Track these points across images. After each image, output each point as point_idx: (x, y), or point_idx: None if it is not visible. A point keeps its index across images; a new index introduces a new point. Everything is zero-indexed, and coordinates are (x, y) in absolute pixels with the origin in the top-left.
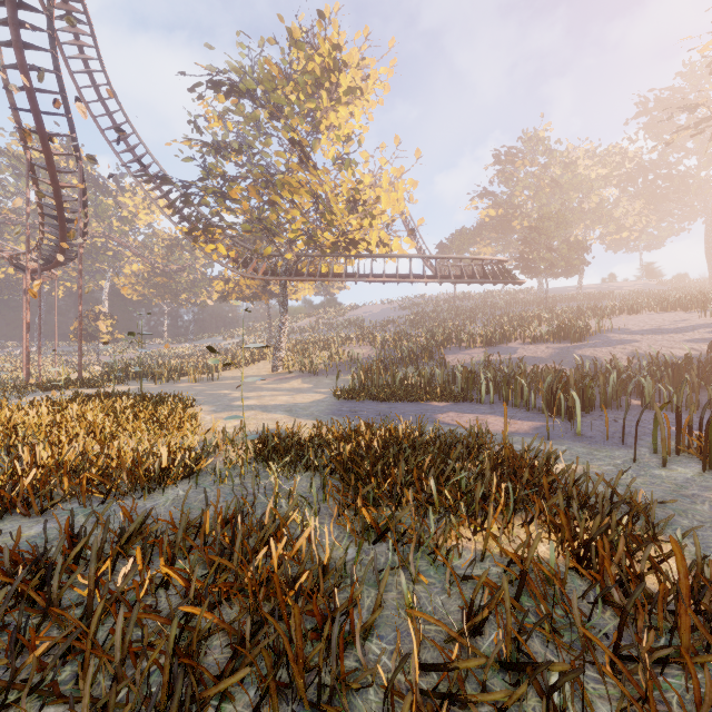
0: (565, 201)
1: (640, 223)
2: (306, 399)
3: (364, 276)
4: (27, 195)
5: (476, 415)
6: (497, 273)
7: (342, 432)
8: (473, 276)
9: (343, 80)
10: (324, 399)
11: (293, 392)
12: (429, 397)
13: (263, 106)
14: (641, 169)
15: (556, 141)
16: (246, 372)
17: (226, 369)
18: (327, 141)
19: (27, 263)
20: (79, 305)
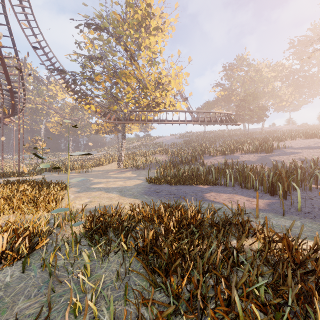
0: (256, 88)
1: (291, 98)
2: (131, 183)
3: (162, 121)
4: None
5: (227, 194)
6: (227, 119)
7: (148, 211)
8: (216, 121)
9: (152, 23)
10: (141, 183)
11: (125, 179)
12: (198, 182)
13: (112, 35)
14: (291, 73)
15: (252, 60)
16: (105, 168)
17: (96, 166)
18: (144, 54)
19: None
20: (18, 134)
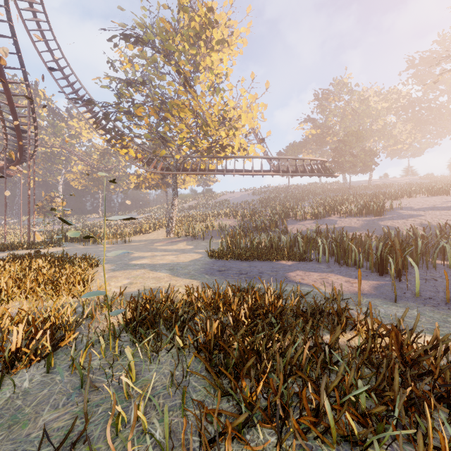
0: (361, 124)
1: (410, 138)
2: (187, 259)
3: (229, 171)
4: None
5: (320, 273)
6: (321, 169)
7: (211, 296)
8: (304, 171)
9: (215, 34)
10: (200, 259)
11: (178, 252)
12: (279, 257)
13: (159, 51)
14: (411, 103)
15: (355, 85)
16: (149, 236)
17: (136, 235)
18: (204, 77)
19: None
20: (28, 190)
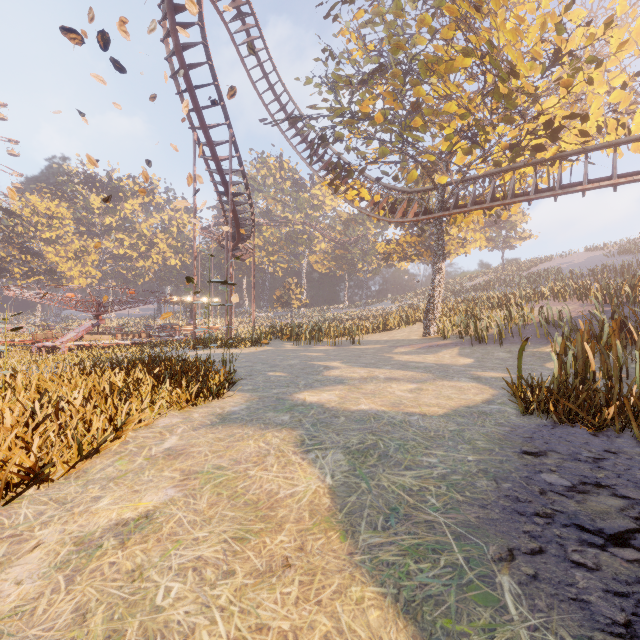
0: None
1: None
2: (440, 401)
3: (570, 187)
4: (194, 172)
5: None
6: None
7: None
8: None
9: None
10: (484, 407)
11: (429, 373)
12: None
13: None
14: None
15: None
16: (394, 335)
17: (377, 332)
18: None
19: (194, 233)
20: (230, 267)
